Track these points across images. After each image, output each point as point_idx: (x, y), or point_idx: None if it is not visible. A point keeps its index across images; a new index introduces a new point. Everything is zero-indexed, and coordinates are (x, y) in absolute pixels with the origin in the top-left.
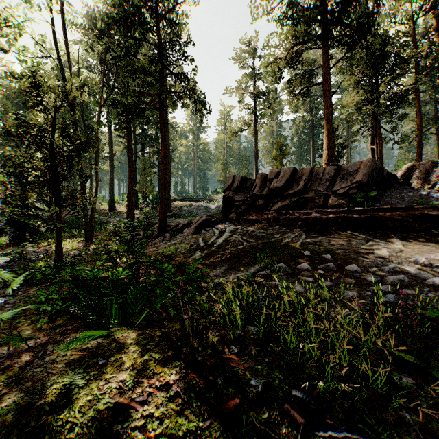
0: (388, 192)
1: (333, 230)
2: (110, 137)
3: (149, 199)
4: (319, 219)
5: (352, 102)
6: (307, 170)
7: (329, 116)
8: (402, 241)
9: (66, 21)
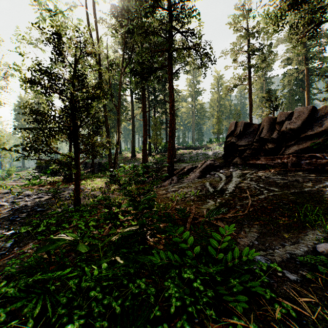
0: None
1: None
2: (132, 104)
3: (159, 148)
4: None
5: None
6: None
7: None
8: None
9: (94, 1)
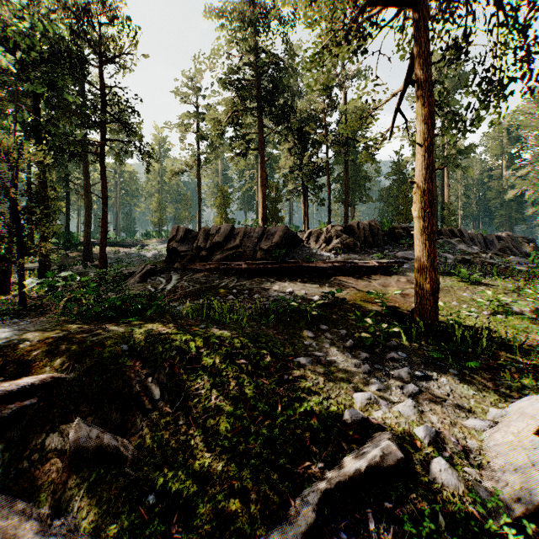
0: (296, 249)
1: (256, 277)
2: None
3: (52, 241)
4: (247, 269)
5: (286, 165)
6: (242, 228)
7: (264, 180)
8: (289, 281)
9: None
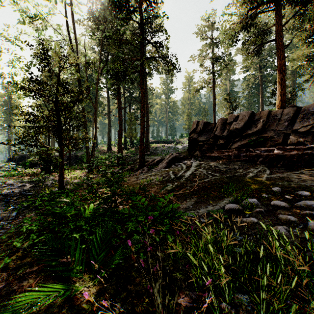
0: None
1: (299, 166)
2: (108, 100)
3: (134, 142)
4: (282, 156)
5: (301, 55)
6: (265, 113)
7: (282, 67)
8: None
9: (73, 11)
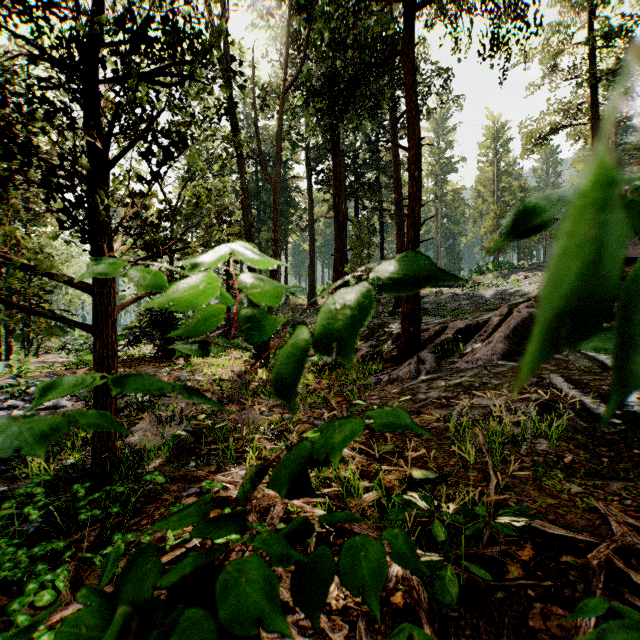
0: None
1: None
2: (309, 195)
3: None
4: None
5: None
6: None
7: None
8: None
9: None
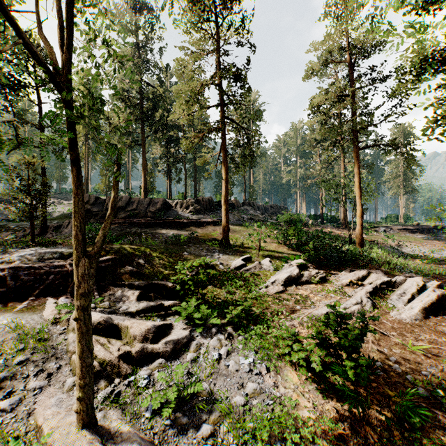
0: (170, 212)
1: (150, 227)
2: None
3: None
4: (145, 223)
5: (156, 153)
6: (137, 199)
7: (145, 166)
8: (170, 229)
9: None
